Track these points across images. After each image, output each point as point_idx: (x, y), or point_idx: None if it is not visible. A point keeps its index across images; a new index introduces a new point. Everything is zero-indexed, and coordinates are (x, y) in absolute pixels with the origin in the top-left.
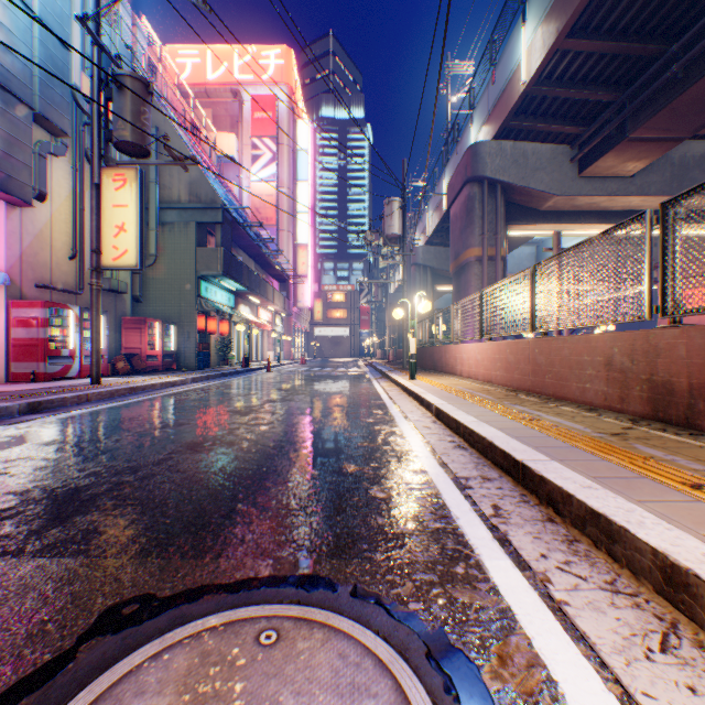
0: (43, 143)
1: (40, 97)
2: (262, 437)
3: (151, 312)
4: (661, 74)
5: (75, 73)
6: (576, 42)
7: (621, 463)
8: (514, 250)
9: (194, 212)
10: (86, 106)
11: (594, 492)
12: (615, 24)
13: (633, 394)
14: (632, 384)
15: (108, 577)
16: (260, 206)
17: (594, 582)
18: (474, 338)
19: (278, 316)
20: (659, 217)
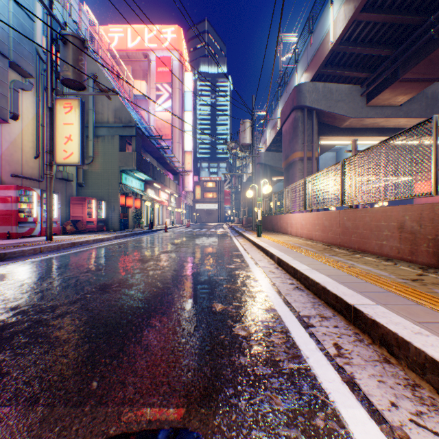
0: (16, 82)
1: (13, 51)
2: (155, 280)
3: (90, 193)
4: (422, 36)
5: (38, 36)
6: (367, 15)
7: (435, 307)
8: (322, 154)
9: (117, 129)
10: (45, 58)
11: (427, 340)
12: (393, 3)
13: (421, 249)
14: (421, 242)
15: None
16: (161, 127)
17: None
18: (300, 210)
19: (172, 196)
20: None
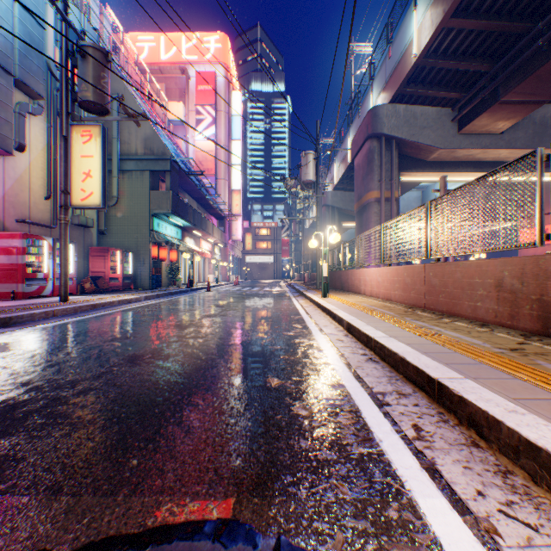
0: (22, 104)
1: (19, 66)
2: (196, 350)
3: (114, 243)
4: (528, 47)
5: (49, 47)
6: (459, 21)
7: (535, 382)
8: (404, 194)
9: (148, 162)
10: (59, 75)
11: (523, 419)
12: (491, 6)
13: (524, 312)
14: (523, 304)
15: (5, 525)
16: (202, 160)
17: (548, 534)
18: (375, 264)
19: (216, 247)
20: (550, 154)
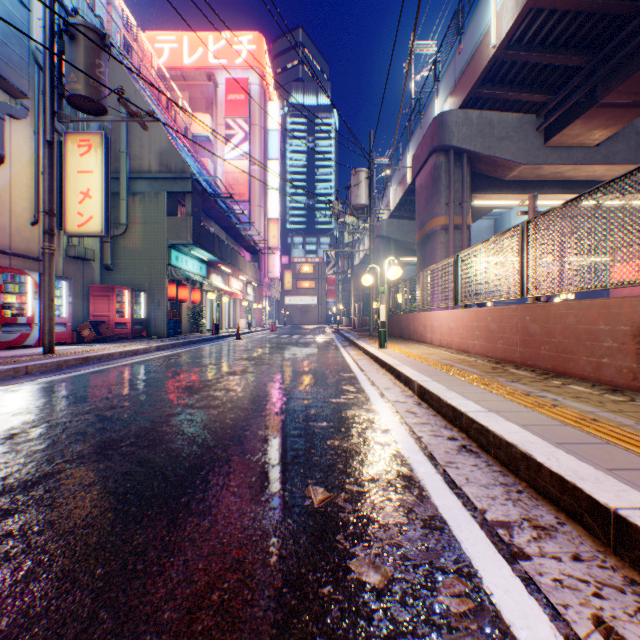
0: None
1: None
2: (203, 430)
3: (122, 280)
4: (637, 34)
5: (36, 34)
6: None
7: None
8: (474, 223)
9: (164, 181)
10: None
11: None
12: None
13: None
14: None
15: None
16: (233, 182)
17: None
18: (447, 305)
19: (249, 286)
20: None
